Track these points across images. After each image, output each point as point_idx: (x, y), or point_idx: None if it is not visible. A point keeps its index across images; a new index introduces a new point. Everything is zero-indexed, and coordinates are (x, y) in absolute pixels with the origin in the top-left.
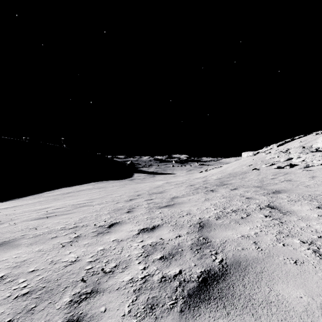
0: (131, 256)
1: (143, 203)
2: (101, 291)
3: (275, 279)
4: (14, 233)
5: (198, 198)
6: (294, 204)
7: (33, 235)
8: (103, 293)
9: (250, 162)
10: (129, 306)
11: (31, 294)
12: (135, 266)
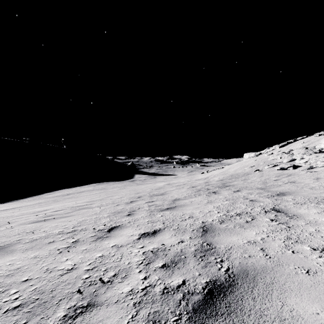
0: (131, 264)
1: (143, 205)
2: (98, 304)
3: (288, 292)
4: (10, 238)
5: (201, 200)
6: (300, 207)
7: (29, 240)
8: (100, 307)
9: (252, 163)
10: (128, 322)
11: (22, 308)
12: (135, 276)
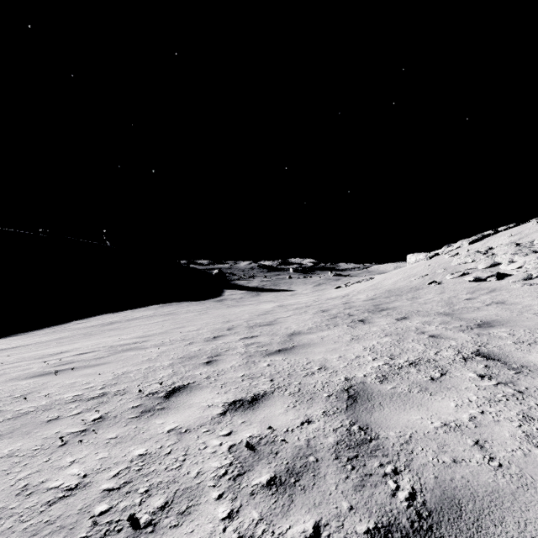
0: (202, 475)
1: (236, 343)
2: None
3: None
4: None
5: (339, 335)
6: (529, 349)
7: (14, 414)
8: None
9: (424, 270)
10: None
11: None
12: (208, 509)
